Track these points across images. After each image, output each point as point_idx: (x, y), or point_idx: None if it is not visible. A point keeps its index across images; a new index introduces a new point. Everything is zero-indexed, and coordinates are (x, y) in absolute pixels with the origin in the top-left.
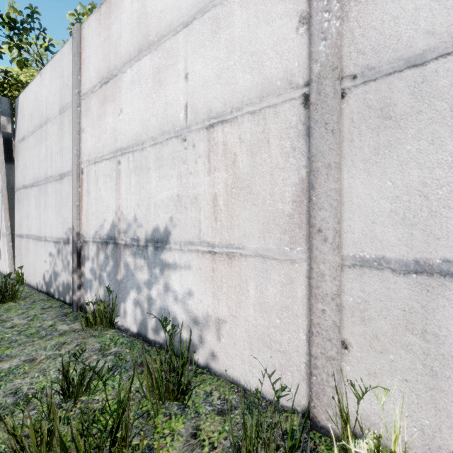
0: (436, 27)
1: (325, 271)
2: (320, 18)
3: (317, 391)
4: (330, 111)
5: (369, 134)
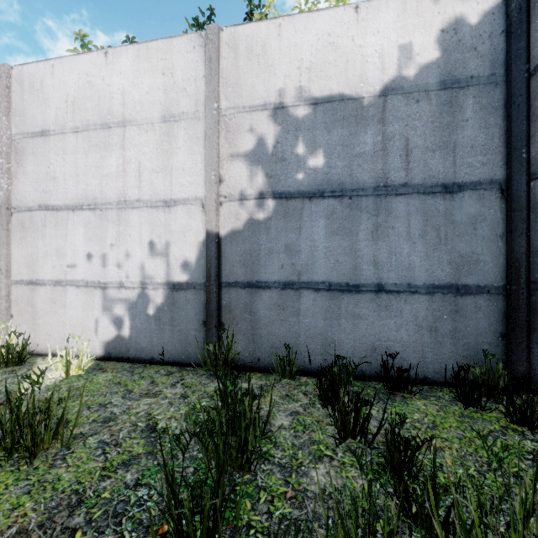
0: (35, 200)
1: (2, 286)
2: (1, 181)
3: (0, 337)
4: (4, 221)
5: (19, 232)
